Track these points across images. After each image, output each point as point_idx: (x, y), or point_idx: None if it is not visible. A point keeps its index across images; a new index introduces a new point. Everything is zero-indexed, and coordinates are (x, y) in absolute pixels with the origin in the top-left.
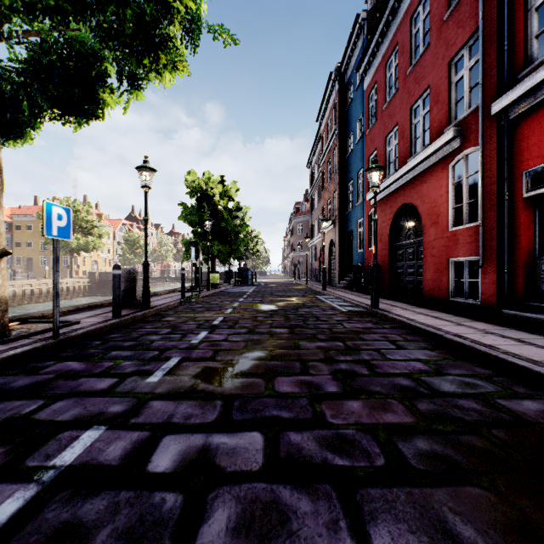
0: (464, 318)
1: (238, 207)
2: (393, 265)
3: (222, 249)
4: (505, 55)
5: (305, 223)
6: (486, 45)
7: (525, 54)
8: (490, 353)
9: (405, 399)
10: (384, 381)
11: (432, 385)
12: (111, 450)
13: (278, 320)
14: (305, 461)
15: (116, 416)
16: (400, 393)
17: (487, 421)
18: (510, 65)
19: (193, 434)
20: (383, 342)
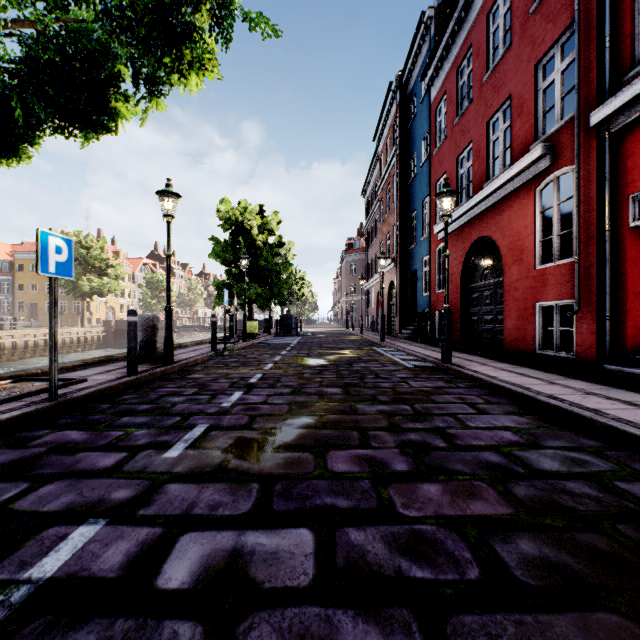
0: (556, 375)
1: (280, 243)
2: (467, 311)
3: (261, 292)
4: (607, 53)
5: (359, 263)
6: (583, 42)
7: (632, 52)
8: (598, 419)
9: (497, 481)
10: (467, 456)
11: (528, 462)
12: (109, 555)
13: (329, 377)
14: (371, 573)
15: (119, 506)
16: (489, 472)
17: (608, 512)
18: (613, 66)
19: (220, 532)
20: (460, 405)
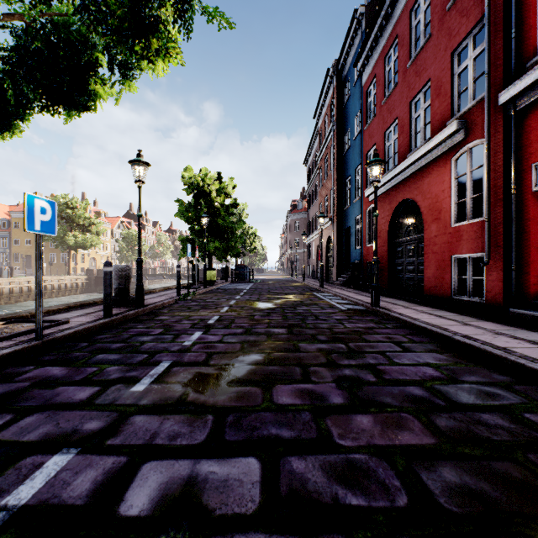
0: (469, 317)
1: (235, 204)
2: (393, 262)
3: (219, 246)
4: (513, 43)
5: (302, 221)
6: (492, 33)
7: (535, 41)
8: (507, 357)
9: (421, 412)
10: (394, 390)
11: (448, 395)
12: (78, 482)
13: (276, 318)
14: (311, 500)
15: (90, 436)
16: (414, 405)
17: (519, 442)
18: (518, 54)
19: (178, 461)
20: (388, 343)
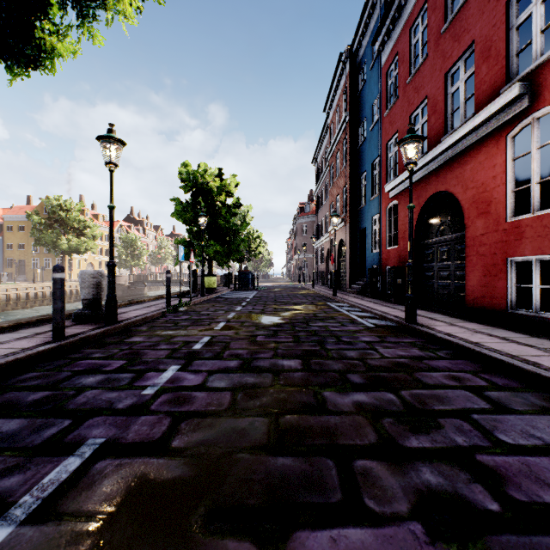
0: (547, 340)
1: (238, 204)
2: (420, 267)
3: (219, 249)
4: None
5: (310, 224)
6: None
7: None
8: None
9: None
10: None
11: None
12: None
13: (284, 341)
14: None
15: None
16: None
17: None
18: None
19: None
20: (461, 391)
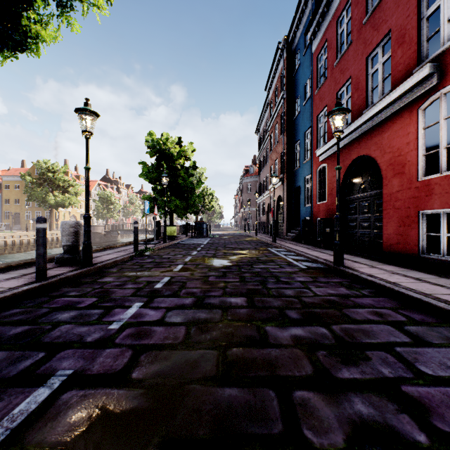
0: None
1: (194, 166)
2: (345, 219)
3: (179, 204)
4: None
5: (253, 183)
6: None
7: None
8: None
9: None
10: None
11: None
12: None
13: (232, 281)
14: None
15: None
16: None
17: None
18: None
19: None
20: (384, 326)
